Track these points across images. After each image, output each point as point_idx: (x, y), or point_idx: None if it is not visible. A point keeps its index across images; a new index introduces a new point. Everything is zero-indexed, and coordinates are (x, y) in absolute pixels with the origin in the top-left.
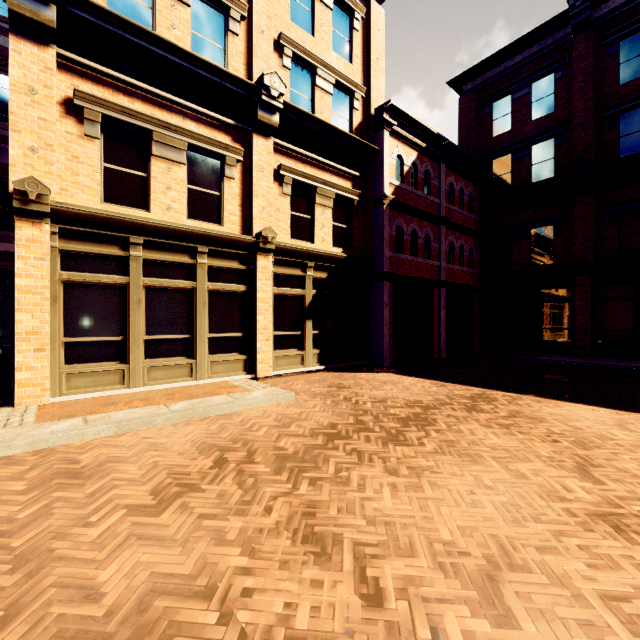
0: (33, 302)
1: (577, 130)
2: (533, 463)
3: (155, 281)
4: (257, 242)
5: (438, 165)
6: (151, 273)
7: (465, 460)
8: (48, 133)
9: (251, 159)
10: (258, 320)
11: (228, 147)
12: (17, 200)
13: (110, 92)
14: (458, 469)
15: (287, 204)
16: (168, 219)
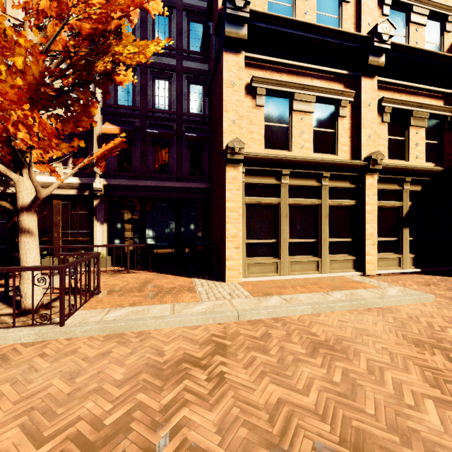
0: (234, 217)
1: None
2: None
3: (295, 200)
4: (367, 164)
5: None
6: (292, 195)
7: None
8: (240, 109)
9: (359, 98)
10: (366, 228)
11: (343, 93)
12: (229, 154)
13: (269, 73)
14: None
15: (385, 130)
16: (302, 155)
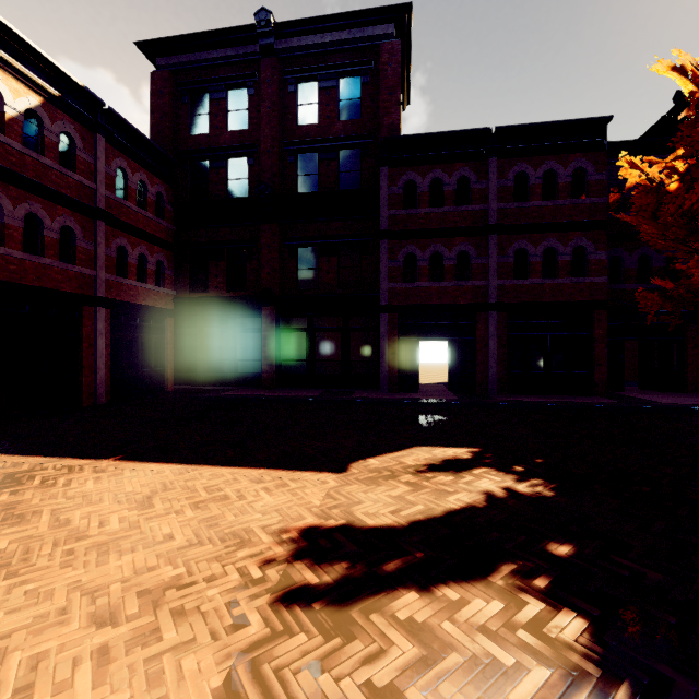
0: None
1: (265, 156)
2: None
3: None
4: None
5: (94, 135)
6: None
7: None
8: None
9: None
10: None
11: None
12: None
13: None
14: None
15: None
16: None
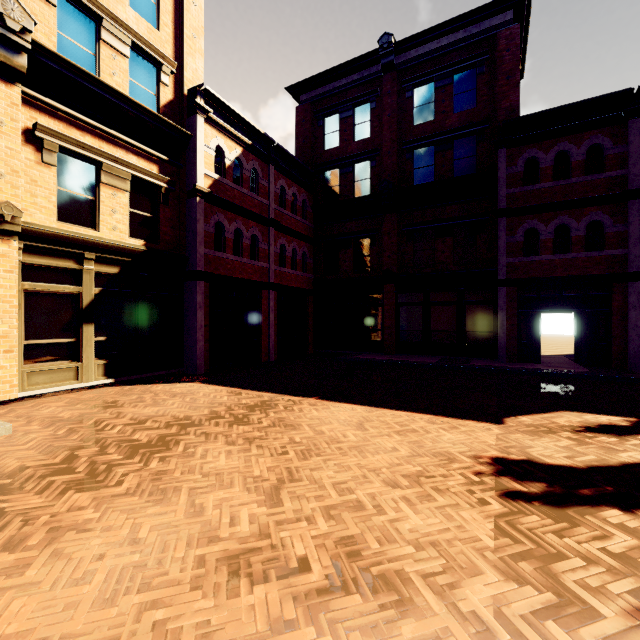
0: None
1: (386, 157)
2: (231, 489)
3: None
4: None
5: (268, 166)
6: None
7: (151, 500)
8: None
9: None
10: None
11: None
12: None
13: None
14: (125, 518)
15: (51, 177)
16: None
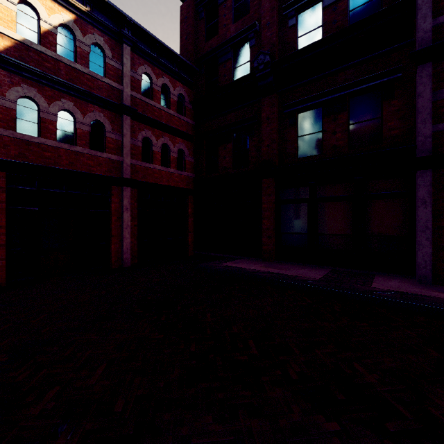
0: None
1: (265, 30)
2: None
3: None
4: None
5: (121, 46)
6: None
7: None
8: None
9: None
10: None
11: None
12: None
13: None
14: None
15: None
16: None
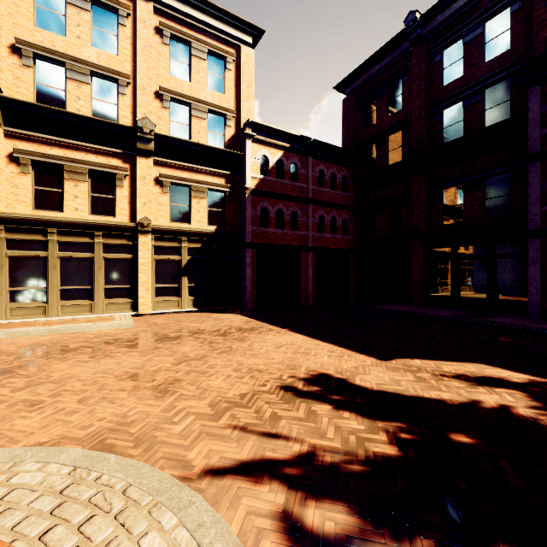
0: None
1: (414, 124)
2: (170, 357)
3: (66, 254)
4: (137, 227)
5: (306, 158)
6: (64, 249)
7: (141, 355)
8: None
9: (136, 173)
10: (140, 277)
11: (117, 167)
12: None
13: (38, 145)
14: (127, 357)
15: (167, 199)
16: (76, 216)
